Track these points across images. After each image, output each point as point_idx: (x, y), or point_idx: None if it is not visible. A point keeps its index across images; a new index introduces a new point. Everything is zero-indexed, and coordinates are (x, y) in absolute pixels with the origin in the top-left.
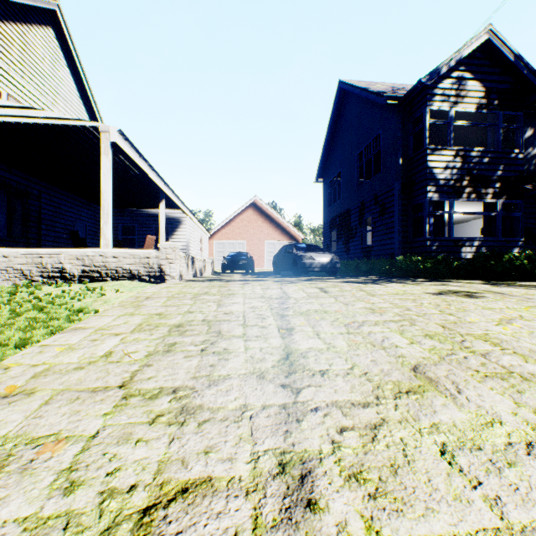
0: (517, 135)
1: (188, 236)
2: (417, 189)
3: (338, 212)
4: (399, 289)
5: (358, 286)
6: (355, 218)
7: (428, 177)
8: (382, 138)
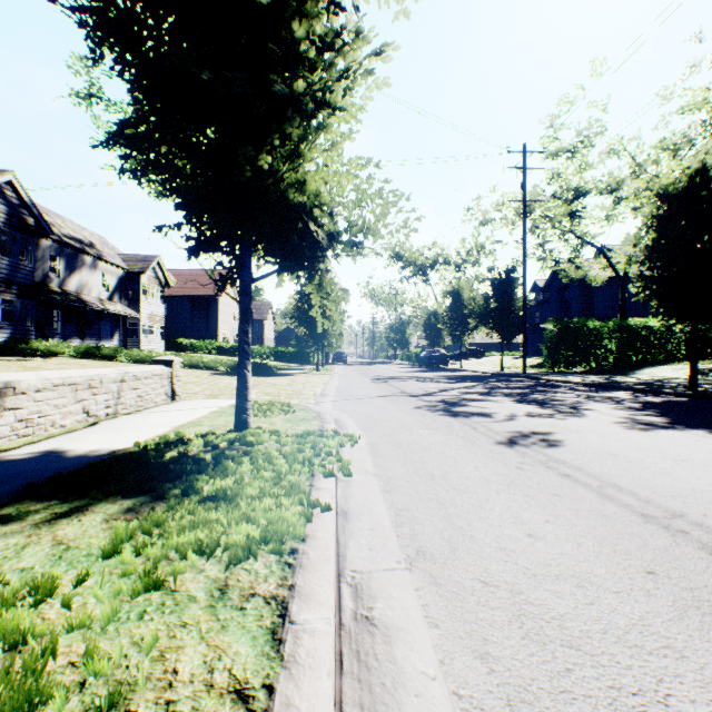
0: (33, 254)
1: None
2: None
3: None
4: None
5: None
6: None
7: None
8: None
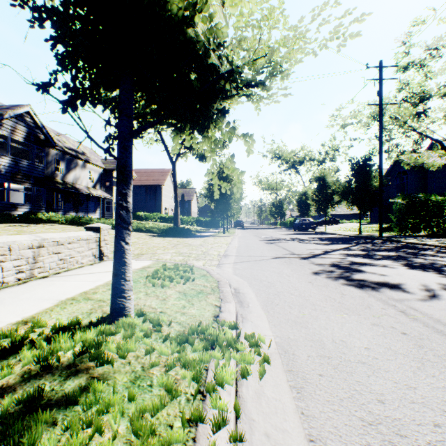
0: (43, 158)
1: None
2: None
3: None
4: None
5: None
6: None
7: None
8: None
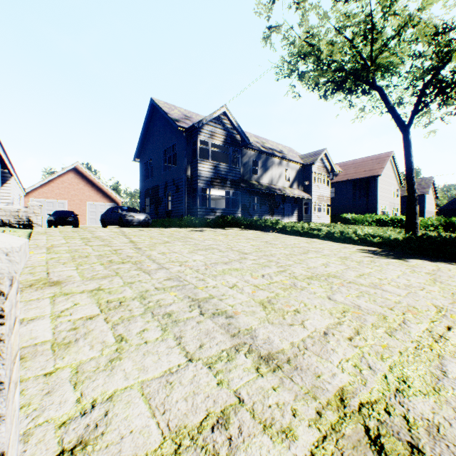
0: (239, 160)
1: (13, 194)
2: (194, 180)
3: (151, 186)
4: (176, 229)
5: (159, 229)
6: (162, 191)
7: (199, 175)
8: (177, 146)
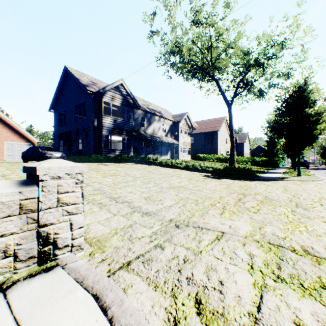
0: (131, 116)
1: None
2: (100, 129)
3: (64, 131)
4: (89, 164)
5: None
6: (74, 136)
7: (103, 126)
8: (86, 104)
